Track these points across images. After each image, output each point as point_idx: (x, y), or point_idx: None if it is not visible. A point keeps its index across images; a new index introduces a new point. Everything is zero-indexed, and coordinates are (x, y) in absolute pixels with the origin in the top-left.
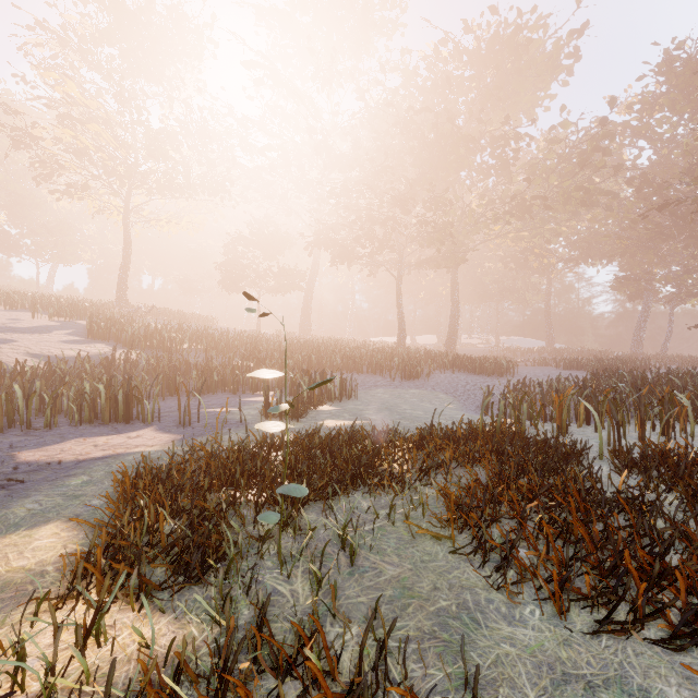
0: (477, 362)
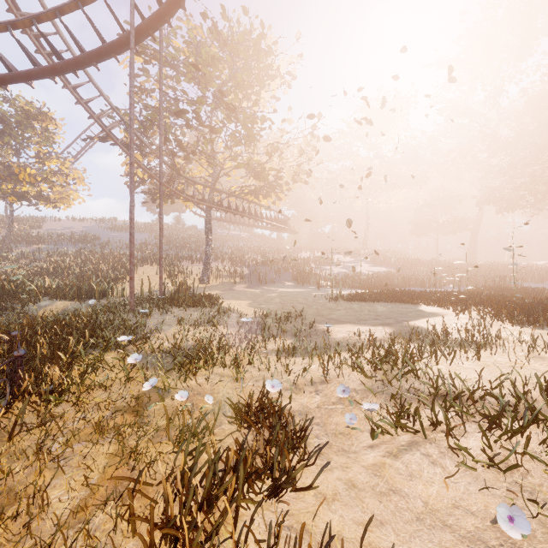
0: None
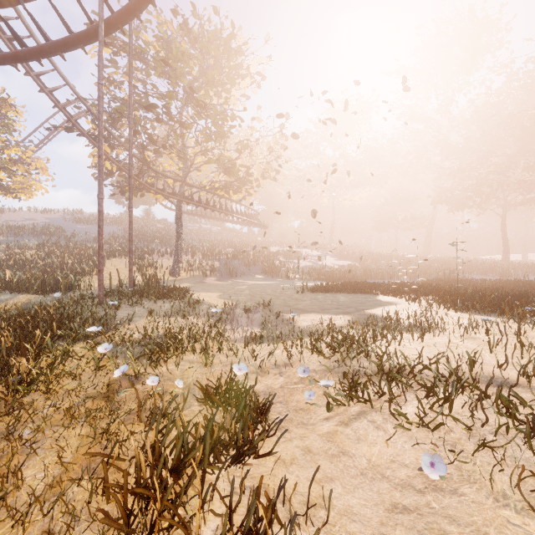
0: None
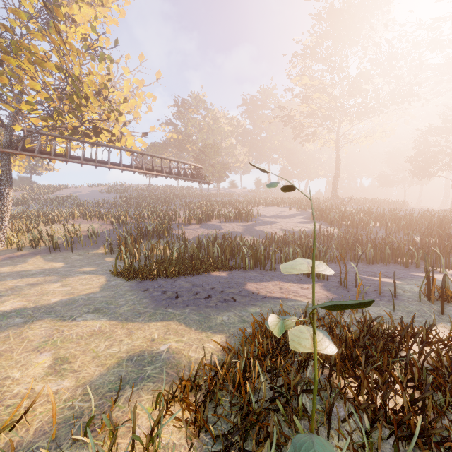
0: None
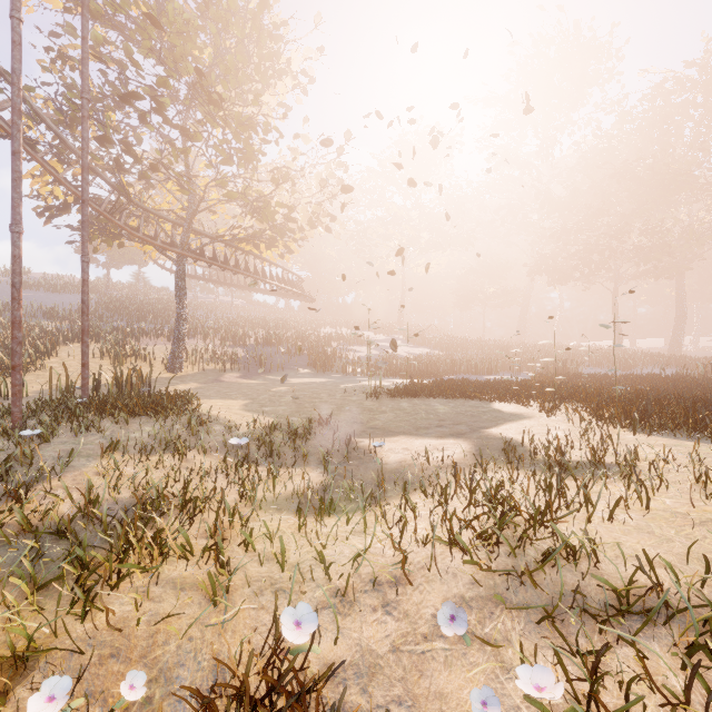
0: (693, 361)
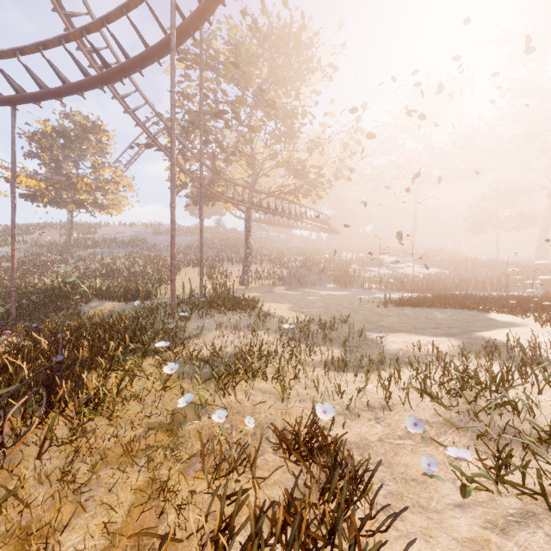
0: None
